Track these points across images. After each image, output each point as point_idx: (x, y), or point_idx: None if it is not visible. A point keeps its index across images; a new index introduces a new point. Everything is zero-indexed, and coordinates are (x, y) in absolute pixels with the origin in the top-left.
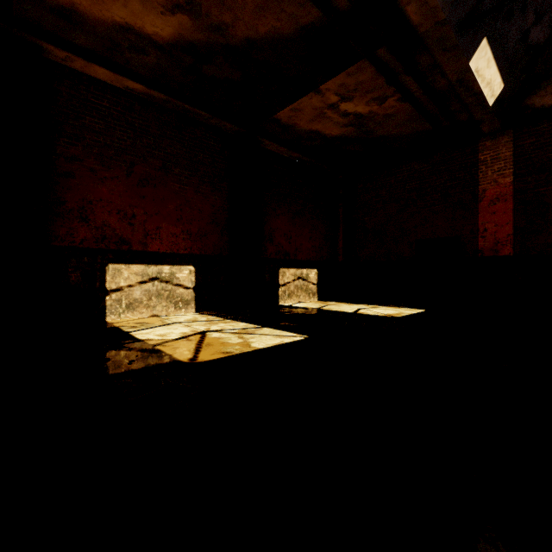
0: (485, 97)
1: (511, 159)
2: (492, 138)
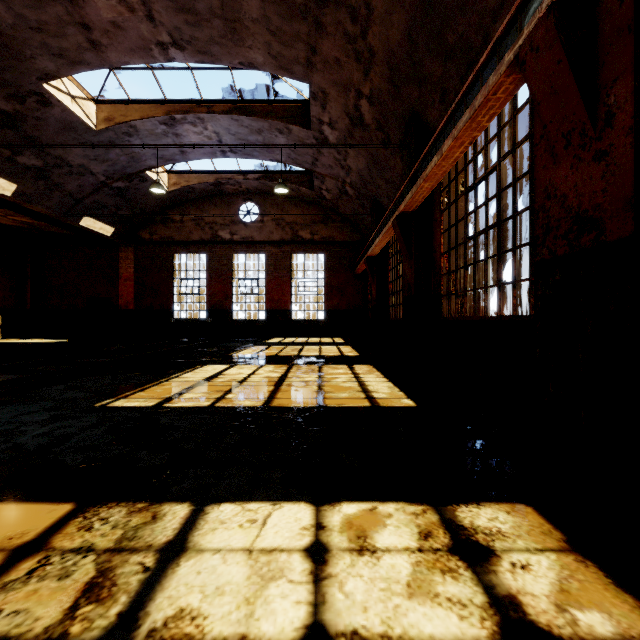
0: (103, 233)
1: (133, 260)
2: (126, 246)
